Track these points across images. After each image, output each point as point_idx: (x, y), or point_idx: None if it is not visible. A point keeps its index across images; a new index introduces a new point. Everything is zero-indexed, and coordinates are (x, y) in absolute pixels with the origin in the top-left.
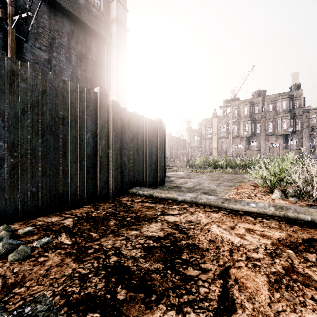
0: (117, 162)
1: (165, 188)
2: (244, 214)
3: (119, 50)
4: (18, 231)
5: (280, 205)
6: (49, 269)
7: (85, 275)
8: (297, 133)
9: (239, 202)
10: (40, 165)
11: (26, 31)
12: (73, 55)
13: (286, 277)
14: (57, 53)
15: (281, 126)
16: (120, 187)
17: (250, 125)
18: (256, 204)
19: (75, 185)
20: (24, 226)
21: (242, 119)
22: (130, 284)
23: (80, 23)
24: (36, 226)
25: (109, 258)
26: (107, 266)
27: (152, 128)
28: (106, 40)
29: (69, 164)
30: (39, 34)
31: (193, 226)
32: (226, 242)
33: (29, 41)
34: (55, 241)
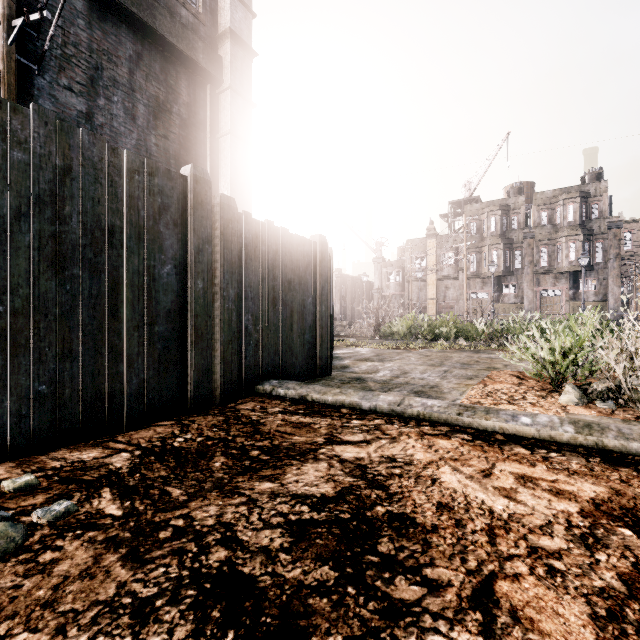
0: (231, 328)
1: (333, 382)
2: (508, 441)
3: (237, 97)
4: (2, 485)
5: (584, 421)
6: (61, 585)
7: (147, 602)
8: (596, 270)
9: (496, 415)
10: (59, 333)
11: (41, 52)
12: (139, 105)
13: (631, 603)
14: (107, 100)
15: (565, 255)
16: (237, 381)
17: (503, 253)
18: (533, 418)
19: (138, 379)
20: (17, 472)
21: (486, 240)
22: (255, 627)
23: (156, 38)
24: (46, 472)
25: (208, 554)
26: (201, 574)
27: (306, 255)
28: (210, 76)
29: (124, 332)
30: (68, 60)
31: (399, 469)
32: (476, 509)
33: (47, 73)
34: (85, 509)
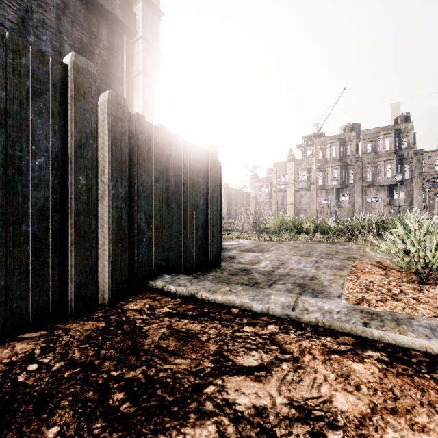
0: (121, 226)
1: (222, 274)
2: (435, 364)
3: (147, 45)
4: None
5: None
6: None
7: None
8: (405, 184)
9: (410, 326)
10: None
11: None
12: (66, 45)
13: None
14: (36, 38)
15: (384, 173)
16: (128, 279)
17: (341, 172)
18: None
19: None
20: None
21: (329, 163)
22: None
23: None
24: None
25: None
26: None
27: (198, 161)
28: (126, 27)
29: None
30: (0, 0)
31: None
32: None
33: None
34: None
